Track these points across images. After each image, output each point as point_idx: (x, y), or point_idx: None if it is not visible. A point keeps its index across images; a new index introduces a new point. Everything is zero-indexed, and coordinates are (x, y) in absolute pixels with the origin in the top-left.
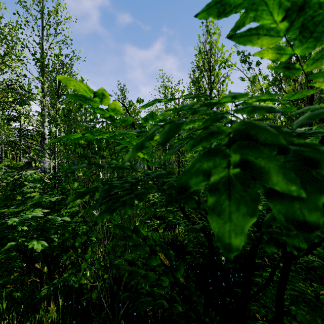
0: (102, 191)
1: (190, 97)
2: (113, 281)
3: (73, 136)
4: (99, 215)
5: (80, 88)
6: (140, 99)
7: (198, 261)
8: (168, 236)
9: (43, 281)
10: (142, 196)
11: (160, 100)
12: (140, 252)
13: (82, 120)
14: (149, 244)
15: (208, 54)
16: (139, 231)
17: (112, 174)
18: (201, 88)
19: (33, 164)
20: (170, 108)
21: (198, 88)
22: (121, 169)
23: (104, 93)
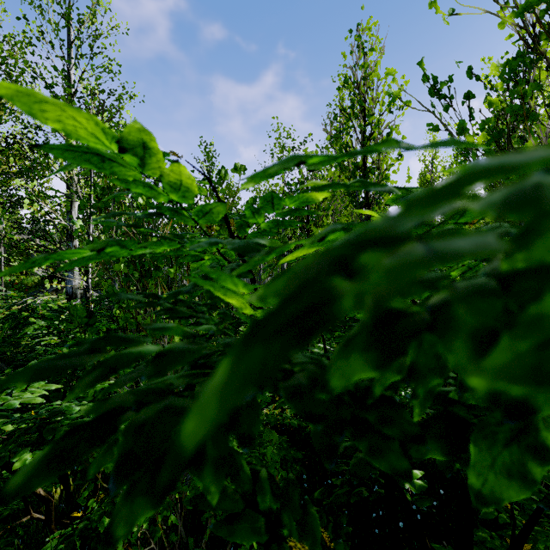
0: (126, 446)
1: (431, 144)
2: (186, 533)
3: (73, 254)
4: (126, 503)
5: (80, 129)
6: (240, 165)
7: (359, 497)
8: (292, 421)
9: (51, 519)
10: (251, 425)
11: (304, 161)
12: (243, 539)
13: (132, 205)
14: (265, 509)
15: (361, 87)
16: (241, 469)
17: (183, 320)
18: (347, 149)
19: (47, 285)
20: (317, 183)
21: (342, 147)
22: (199, 324)
23: (146, 144)
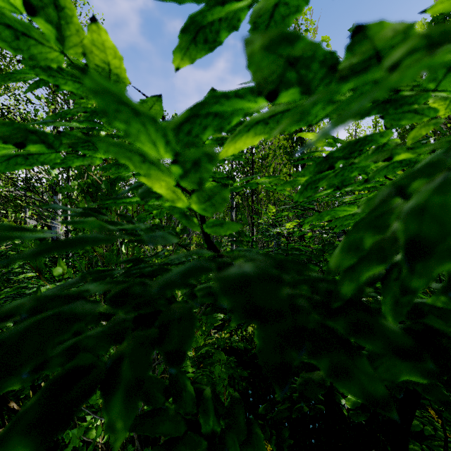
0: None
1: None
2: (142, 445)
3: None
4: None
5: None
6: None
7: (299, 412)
8: (239, 344)
9: None
10: (182, 338)
11: None
12: None
13: None
14: (207, 431)
15: None
16: (184, 388)
17: (136, 248)
18: None
19: None
20: None
21: None
22: (141, 240)
23: None
